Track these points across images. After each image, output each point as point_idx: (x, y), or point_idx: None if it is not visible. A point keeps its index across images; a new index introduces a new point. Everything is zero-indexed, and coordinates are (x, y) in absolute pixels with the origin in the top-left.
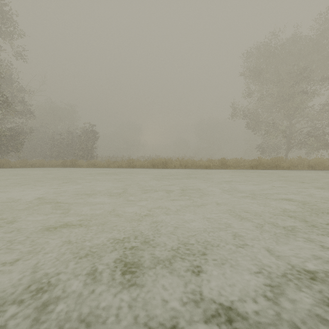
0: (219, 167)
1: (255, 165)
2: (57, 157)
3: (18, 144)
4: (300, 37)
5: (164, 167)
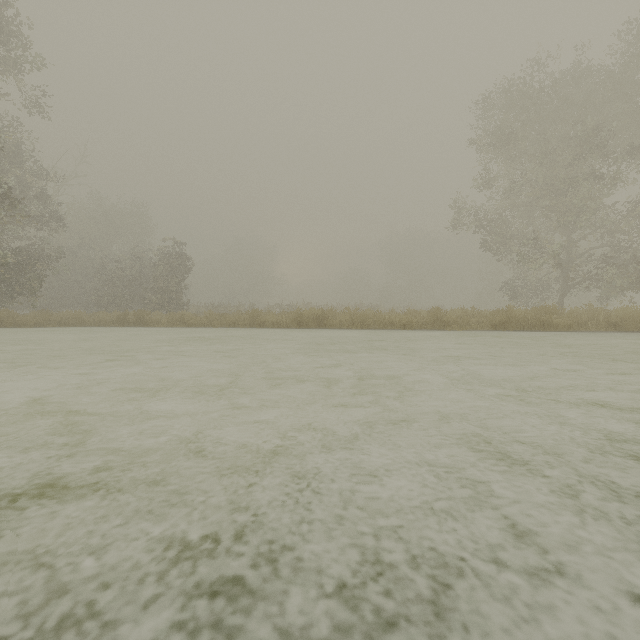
0: (429, 327)
1: (501, 322)
2: (110, 306)
3: (33, 281)
4: (589, 69)
5: (320, 325)
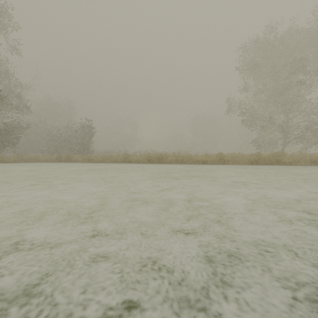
0: (216, 162)
1: (254, 160)
2: (54, 152)
3: (14, 139)
4: (297, 30)
5: (160, 162)
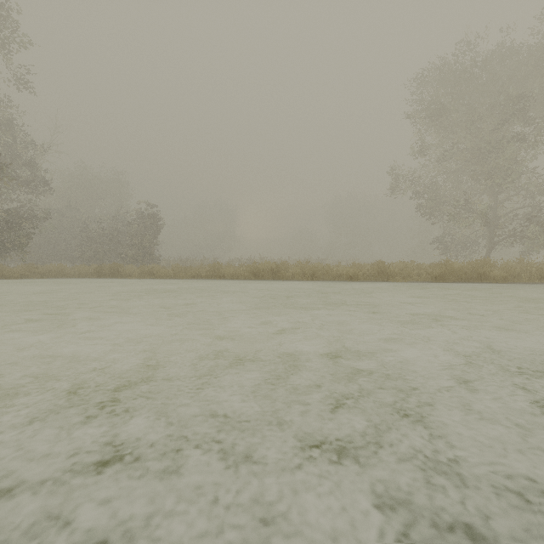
0: (373, 278)
1: (440, 275)
2: (92, 260)
3: (22, 238)
4: (514, 48)
5: (274, 277)
